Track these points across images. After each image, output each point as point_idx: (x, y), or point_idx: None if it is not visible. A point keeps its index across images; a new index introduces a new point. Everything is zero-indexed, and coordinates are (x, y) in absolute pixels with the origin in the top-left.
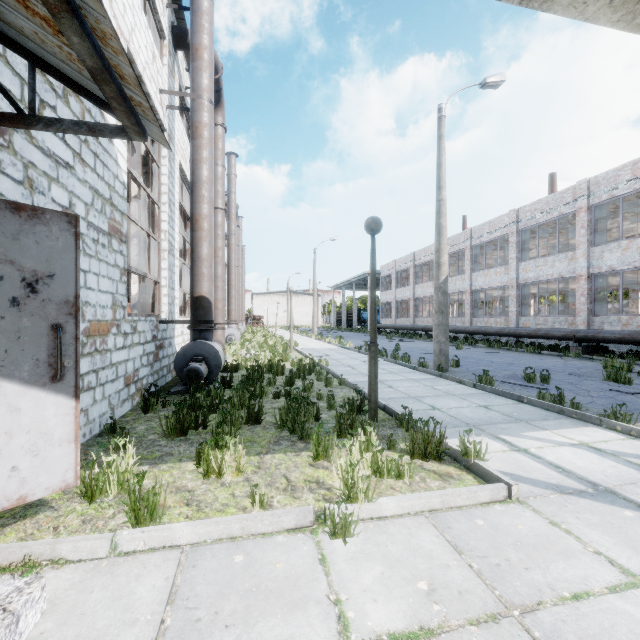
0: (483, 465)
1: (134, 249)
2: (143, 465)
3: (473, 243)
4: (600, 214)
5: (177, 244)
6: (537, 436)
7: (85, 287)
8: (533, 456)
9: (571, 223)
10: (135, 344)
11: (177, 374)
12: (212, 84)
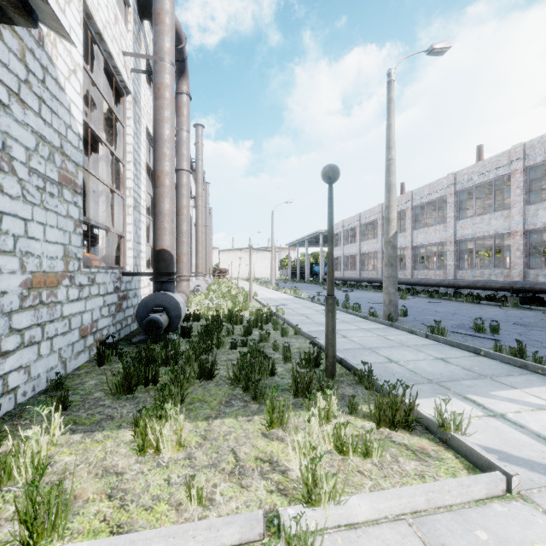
0: (466, 442)
1: (102, 206)
2: (76, 433)
3: (414, 204)
4: (532, 176)
5: (143, 201)
6: (509, 396)
7: (26, 236)
8: (514, 424)
9: (505, 185)
10: (93, 296)
11: (139, 324)
12: (174, 48)
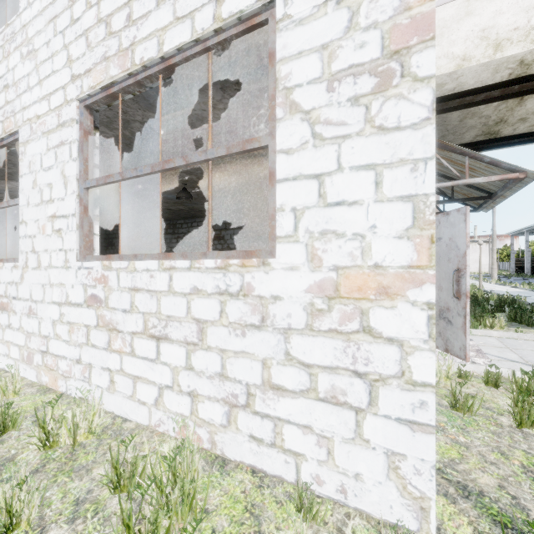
0: None
1: None
2: None
3: None
4: None
5: None
6: None
7: None
8: None
9: None
10: None
11: None
12: None
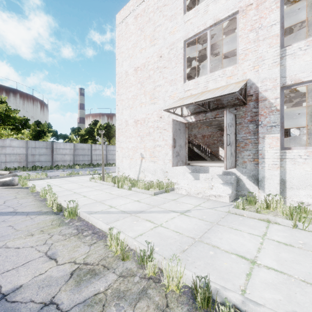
0: None
1: None
2: None
3: None
4: None
5: None
6: None
7: None
8: None
9: None
10: None
11: None
12: None
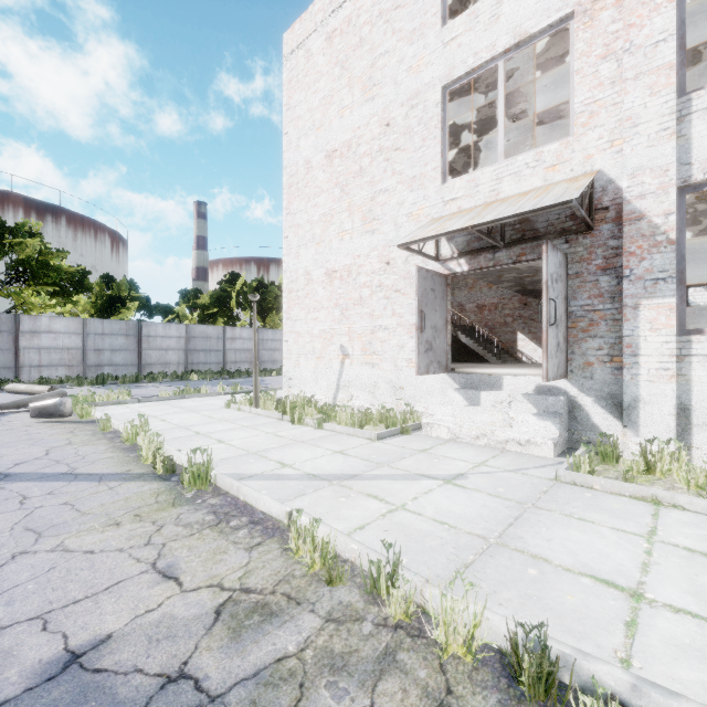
0: None
1: None
2: None
3: None
4: None
5: None
6: None
7: None
8: None
9: None
10: None
11: None
12: None
